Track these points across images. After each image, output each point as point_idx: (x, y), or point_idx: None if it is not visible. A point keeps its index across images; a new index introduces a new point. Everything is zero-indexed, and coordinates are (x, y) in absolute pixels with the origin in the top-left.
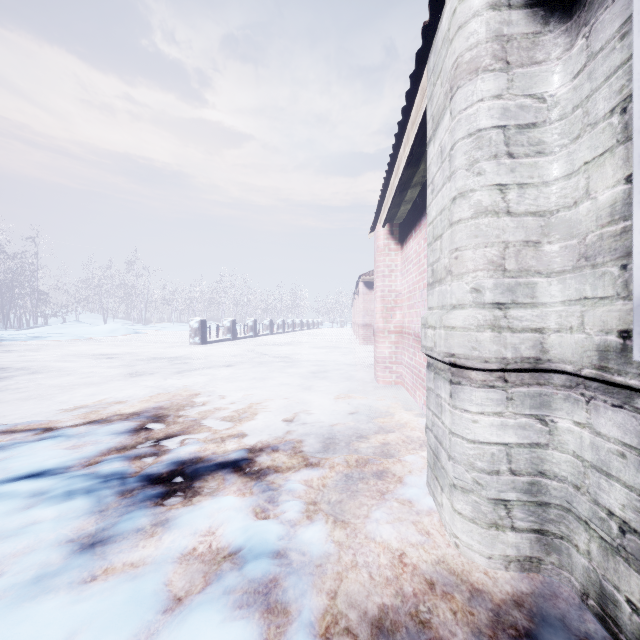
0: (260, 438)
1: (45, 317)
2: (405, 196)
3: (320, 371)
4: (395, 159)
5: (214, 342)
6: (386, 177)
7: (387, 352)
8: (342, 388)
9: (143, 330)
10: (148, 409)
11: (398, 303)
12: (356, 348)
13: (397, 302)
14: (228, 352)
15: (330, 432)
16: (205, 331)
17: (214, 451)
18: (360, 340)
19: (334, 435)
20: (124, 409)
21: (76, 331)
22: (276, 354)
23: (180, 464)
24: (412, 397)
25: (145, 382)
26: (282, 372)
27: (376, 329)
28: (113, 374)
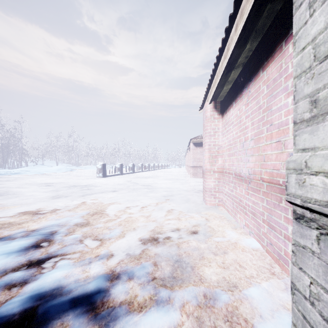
0: (121, 260)
1: (26, 162)
2: (229, 77)
3: (169, 195)
4: (224, 46)
5: (110, 176)
6: (215, 63)
7: (212, 185)
8: (183, 208)
9: (76, 169)
10: (48, 227)
11: (220, 153)
12: (189, 180)
13: (219, 152)
14: (116, 182)
15: (177, 253)
16: (105, 170)
17: (77, 278)
18: (191, 175)
19: (181, 257)
20: (32, 226)
21: (40, 170)
22: (143, 183)
23: (39, 299)
24: (232, 217)
25: (59, 203)
26: (145, 196)
27: (205, 170)
28: (43, 196)
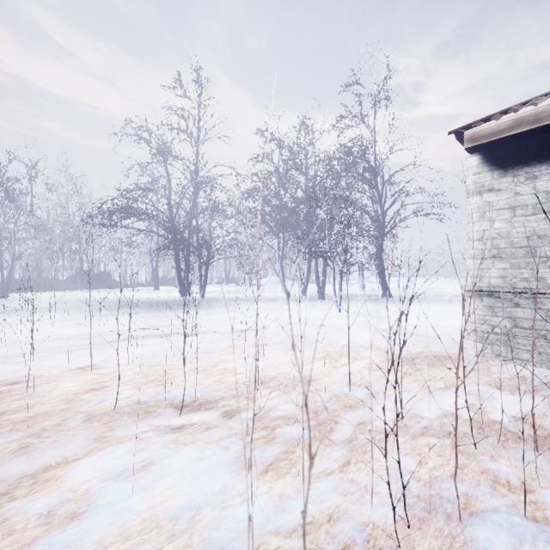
0: None
1: None
2: None
3: None
4: None
5: None
6: None
7: None
8: None
9: None
10: None
11: None
12: None
13: None
14: None
15: None
16: None
17: None
18: None
19: None
20: None
21: None
22: None
23: None
24: None
25: None
26: None
27: None
28: None
